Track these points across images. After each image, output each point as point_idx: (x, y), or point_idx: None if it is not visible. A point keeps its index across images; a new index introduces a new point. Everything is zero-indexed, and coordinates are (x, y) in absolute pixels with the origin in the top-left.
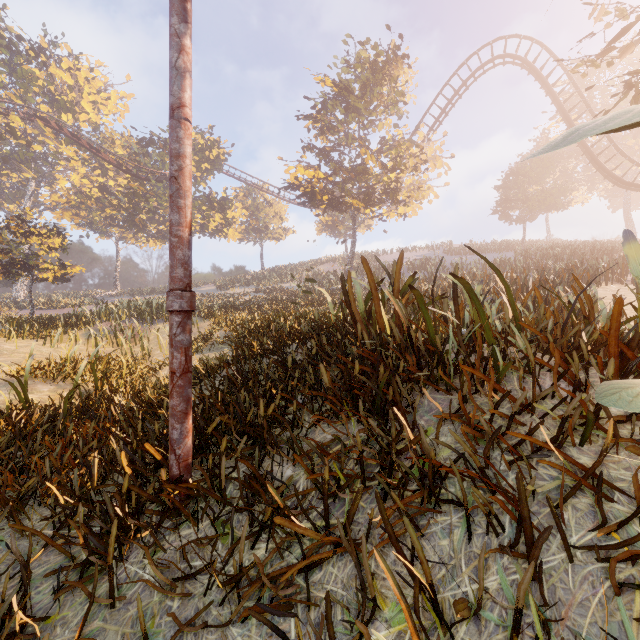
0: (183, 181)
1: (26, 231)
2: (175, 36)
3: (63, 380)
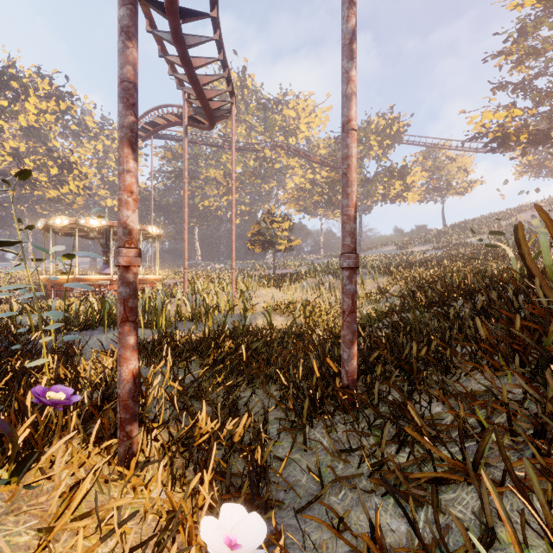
0: (350, 175)
1: (271, 220)
2: (345, 73)
3: (288, 315)
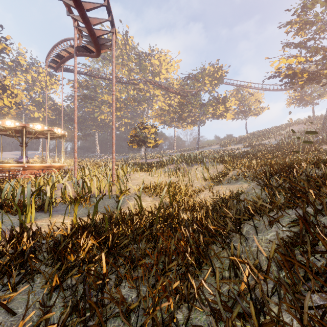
0: None
1: (144, 127)
2: None
3: (155, 195)
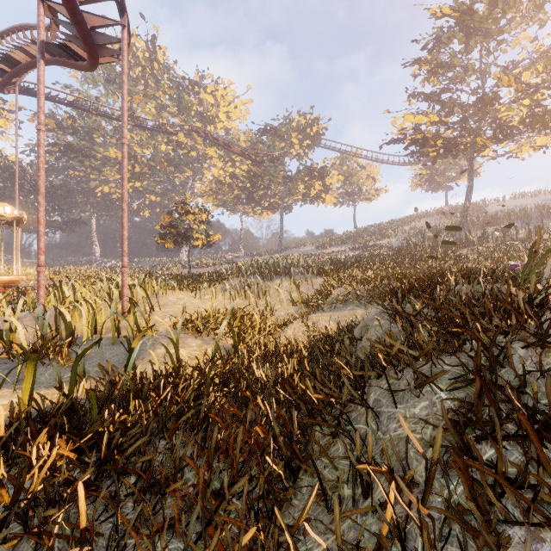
0: None
1: (186, 211)
2: None
3: (207, 335)
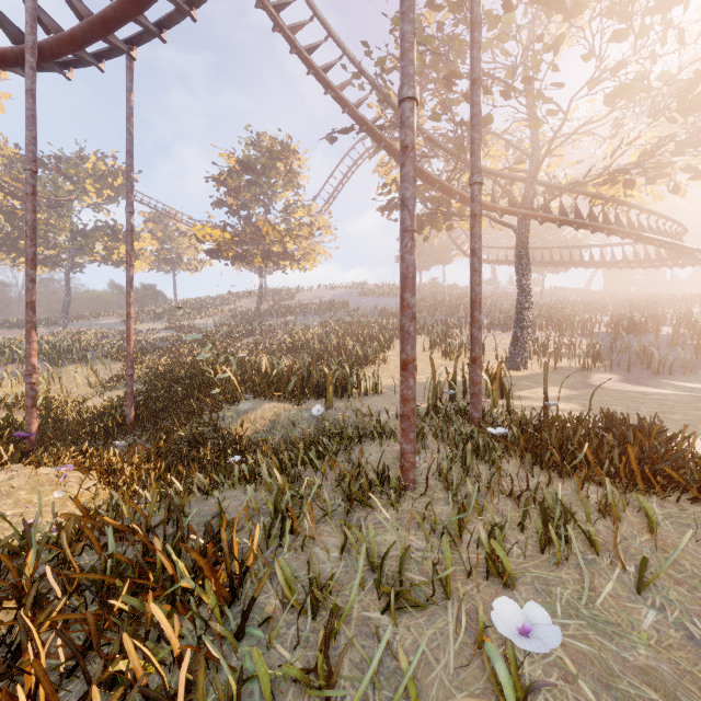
0: (131, 336)
1: None
2: (129, 293)
3: (19, 410)
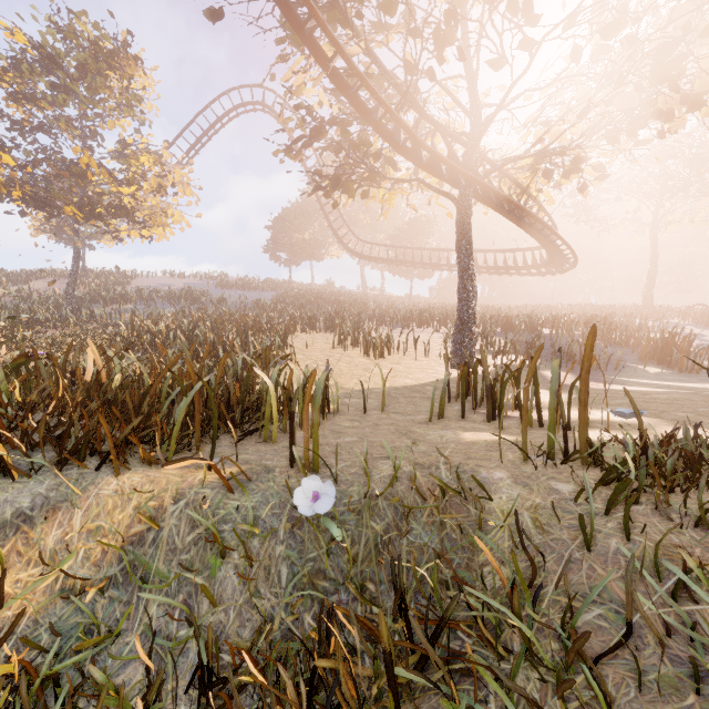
0: None
1: None
2: None
3: None
